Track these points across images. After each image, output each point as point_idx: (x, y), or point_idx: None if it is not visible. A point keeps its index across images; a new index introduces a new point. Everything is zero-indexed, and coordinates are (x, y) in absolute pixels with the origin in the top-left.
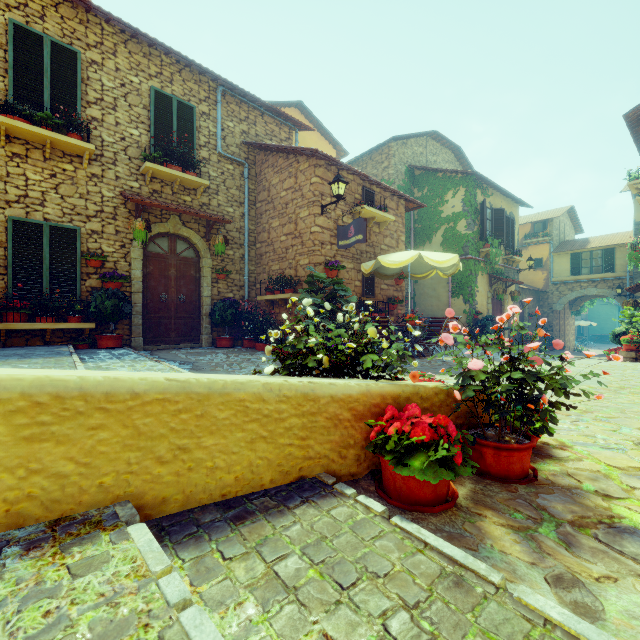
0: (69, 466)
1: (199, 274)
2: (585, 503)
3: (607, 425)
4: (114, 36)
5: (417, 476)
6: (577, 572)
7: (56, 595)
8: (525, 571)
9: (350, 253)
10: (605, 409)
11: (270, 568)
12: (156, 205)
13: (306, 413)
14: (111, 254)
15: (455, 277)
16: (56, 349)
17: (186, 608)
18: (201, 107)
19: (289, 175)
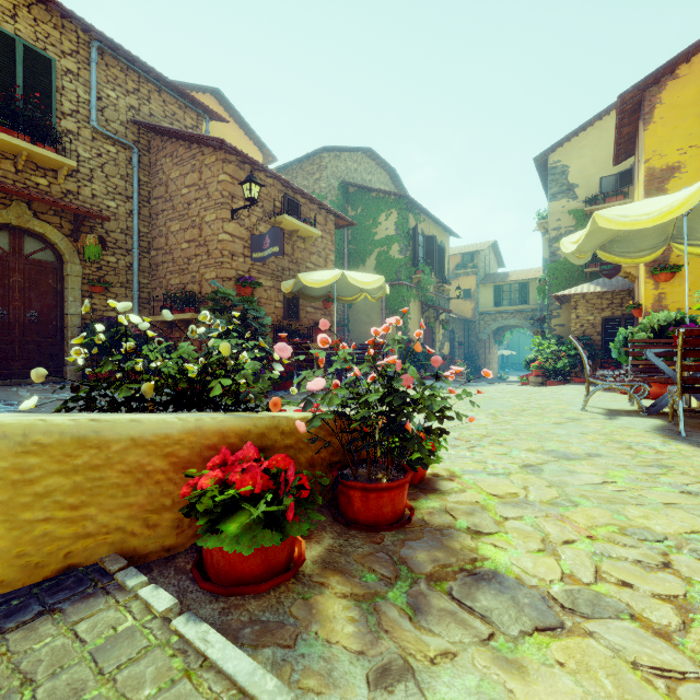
0: None
1: (62, 284)
2: (452, 546)
3: (500, 449)
4: None
5: (226, 547)
6: (412, 654)
7: None
8: (345, 669)
9: (269, 269)
10: (503, 432)
11: None
12: None
13: (82, 467)
14: None
15: (388, 303)
16: None
17: None
18: (65, 62)
19: (192, 169)
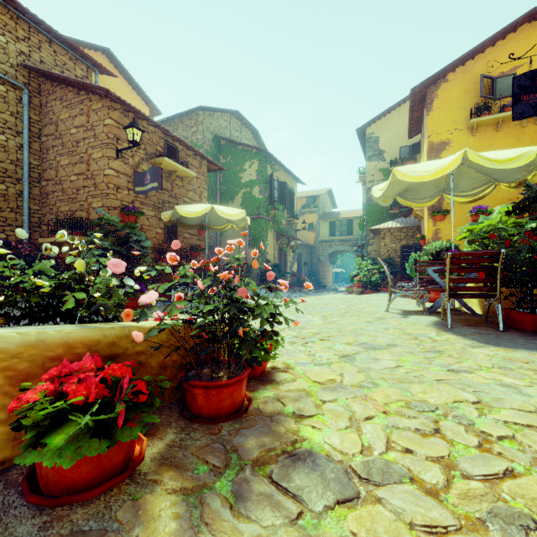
0: None
1: None
2: (279, 430)
3: (326, 343)
4: None
5: (46, 462)
6: None
7: None
8: None
9: (151, 201)
10: (330, 330)
11: None
12: None
13: None
14: None
15: (251, 232)
16: None
17: None
18: None
19: (80, 112)
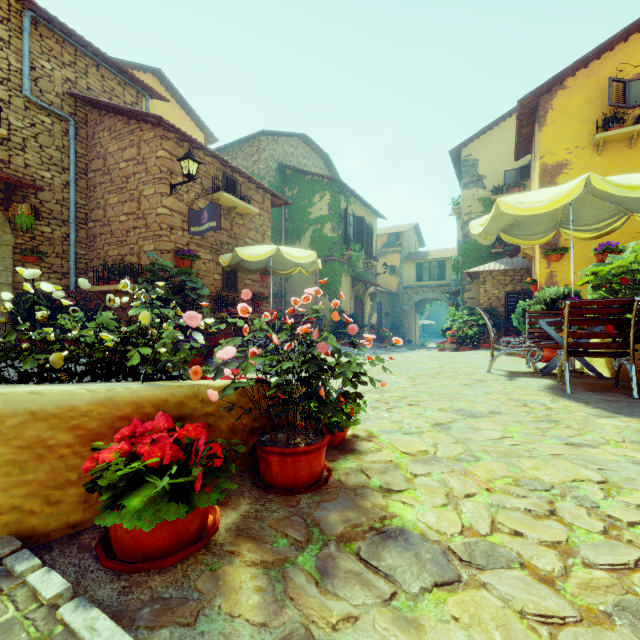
0: None
1: None
2: (364, 505)
3: (416, 409)
4: None
5: (126, 524)
6: (315, 622)
7: None
8: None
9: (208, 243)
10: (419, 394)
11: None
12: None
13: None
14: None
15: (322, 277)
16: None
17: None
18: None
19: (130, 143)
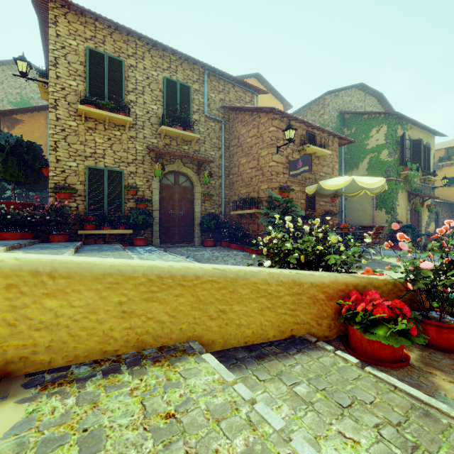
0: (165, 317)
1: (193, 197)
2: None
3: None
4: (143, 47)
5: (382, 341)
6: None
7: (180, 387)
8: None
9: (297, 179)
10: None
11: (290, 389)
12: (168, 153)
13: (295, 293)
14: (141, 186)
15: (378, 194)
16: (113, 246)
17: (253, 403)
18: (194, 86)
19: (253, 127)
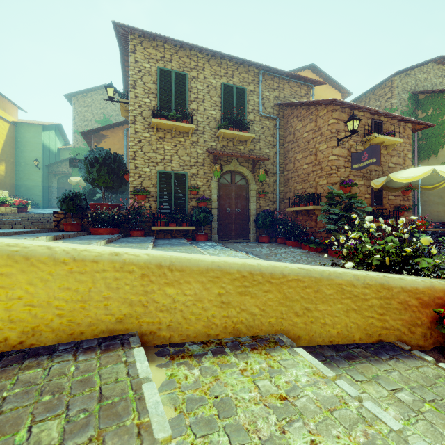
0: (256, 310)
1: (248, 195)
2: None
3: None
4: (203, 59)
5: None
6: None
7: (283, 374)
8: None
9: (360, 173)
10: None
11: (392, 394)
12: (225, 155)
13: (382, 297)
14: (201, 186)
15: None
16: (180, 241)
17: (359, 401)
18: (249, 87)
19: (310, 121)
